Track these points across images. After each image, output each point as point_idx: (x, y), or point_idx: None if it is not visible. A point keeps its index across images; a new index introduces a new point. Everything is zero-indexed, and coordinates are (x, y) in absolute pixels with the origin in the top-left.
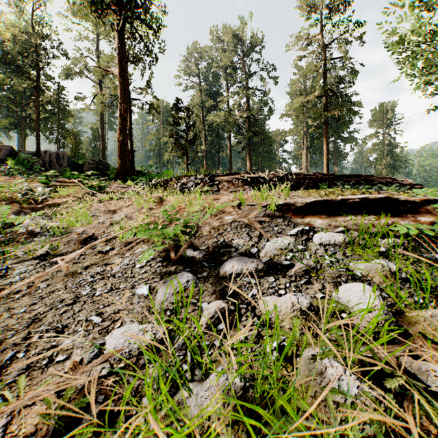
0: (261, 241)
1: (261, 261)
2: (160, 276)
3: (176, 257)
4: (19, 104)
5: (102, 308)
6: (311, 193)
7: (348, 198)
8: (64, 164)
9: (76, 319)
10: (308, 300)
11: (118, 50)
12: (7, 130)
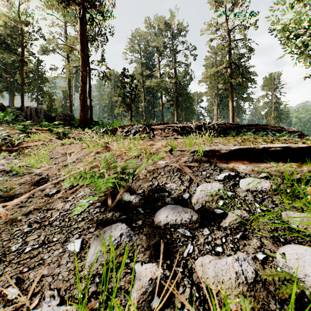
0: (191, 185)
1: (193, 208)
2: (96, 224)
3: (113, 205)
4: (9, 72)
5: (26, 272)
6: (230, 140)
7: (269, 147)
8: (41, 116)
9: None
10: (252, 267)
11: (79, 32)
12: (1, 91)
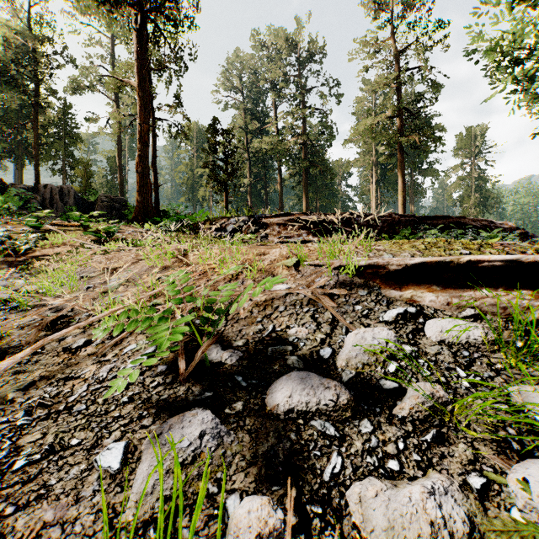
0: (335, 331)
1: (340, 377)
2: (155, 410)
3: (188, 371)
4: (15, 125)
5: (11, 515)
6: (404, 246)
7: (480, 260)
8: (70, 202)
9: None
10: (462, 508)
11: (136, 54)
12: None
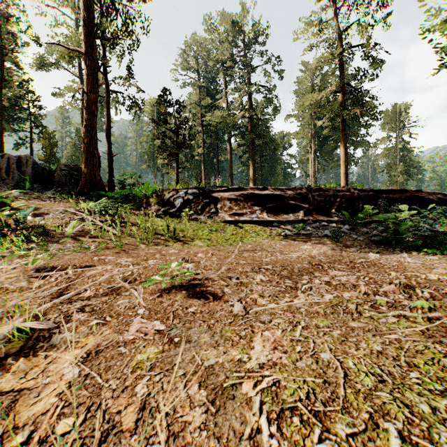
0: None
1: None
2: None
3: None
4: None
5: None
6: None
7: None
8: (28, 171)
9: None
10: None
11: (82, 21)
12: None
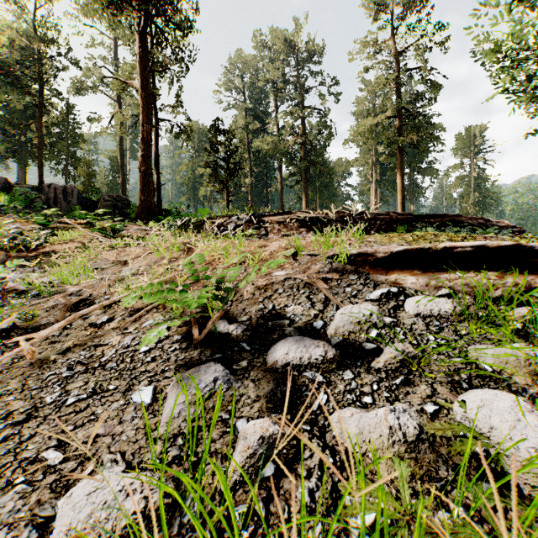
0: (327, 308)
1: (329, 342)
2: (175, 366)
3: (201, 337)
4: (18, 126)
5: (71, 431)
6: (393, 238)
7: (454, 246)
8: (73, 201)
9: (18, 457)
10: (415, 421)
11: (139, 56)
12: (3, 158)
